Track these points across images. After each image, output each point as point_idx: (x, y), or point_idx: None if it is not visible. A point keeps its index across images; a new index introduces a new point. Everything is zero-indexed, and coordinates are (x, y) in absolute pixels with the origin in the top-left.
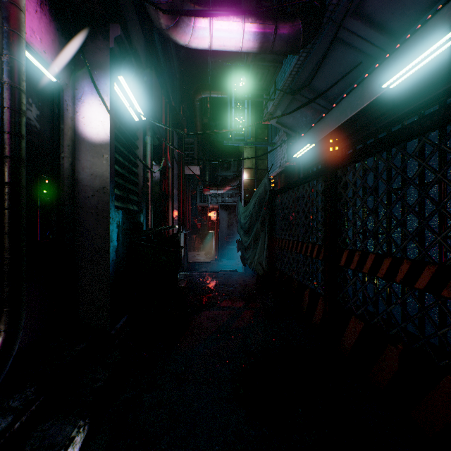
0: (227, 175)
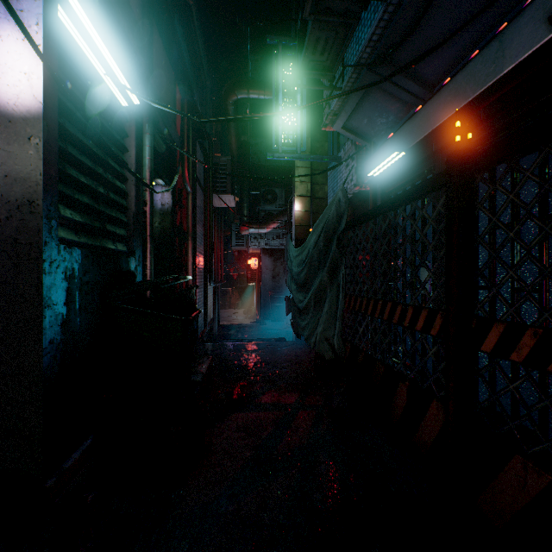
0: (272, 210)
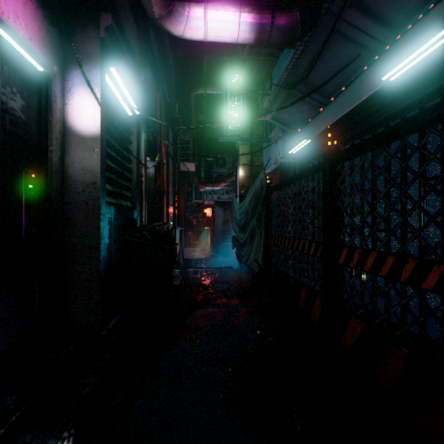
0: (223, 172)
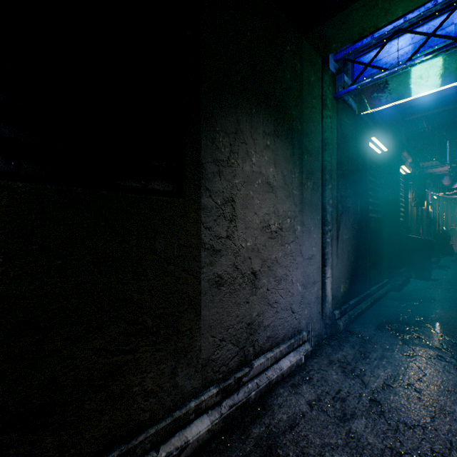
0: None
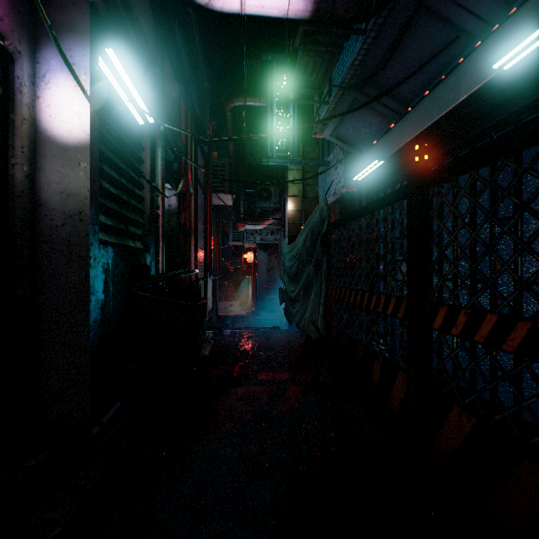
0: (267, 207)
